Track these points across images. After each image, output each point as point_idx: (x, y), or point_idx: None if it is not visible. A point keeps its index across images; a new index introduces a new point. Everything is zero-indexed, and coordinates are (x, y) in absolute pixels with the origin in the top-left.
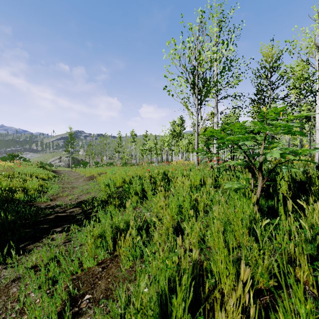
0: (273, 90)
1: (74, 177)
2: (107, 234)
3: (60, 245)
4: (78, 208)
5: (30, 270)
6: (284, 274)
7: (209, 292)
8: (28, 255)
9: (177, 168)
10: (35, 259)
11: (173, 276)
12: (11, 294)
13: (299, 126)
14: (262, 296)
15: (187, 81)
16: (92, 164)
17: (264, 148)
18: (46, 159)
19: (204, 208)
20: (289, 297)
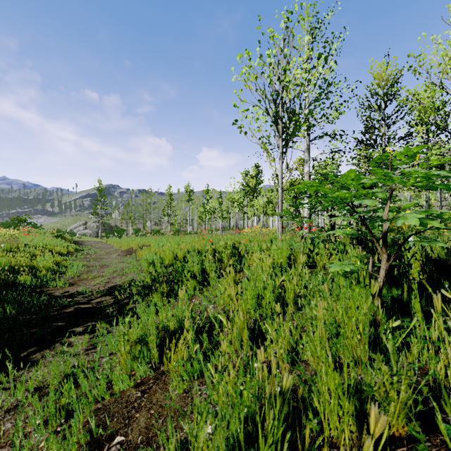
0: (389, 127)
1: (105, 250)
2: (150, 339)
3: (80, 354)
4: (108, 297)
5: (33, 394)
6: (429, 411)
7: (310, 441)
8: (32, 369)
9: (252, 239)
10: (42, 377)
11: (252, 412)
12: (3, 433)
13: (445, 177)
14: (395, 448)
15: (266, 113)
16: (131, 232)
17: None
18: (66, 225)
19: (294, 298)
20: (441, 450)
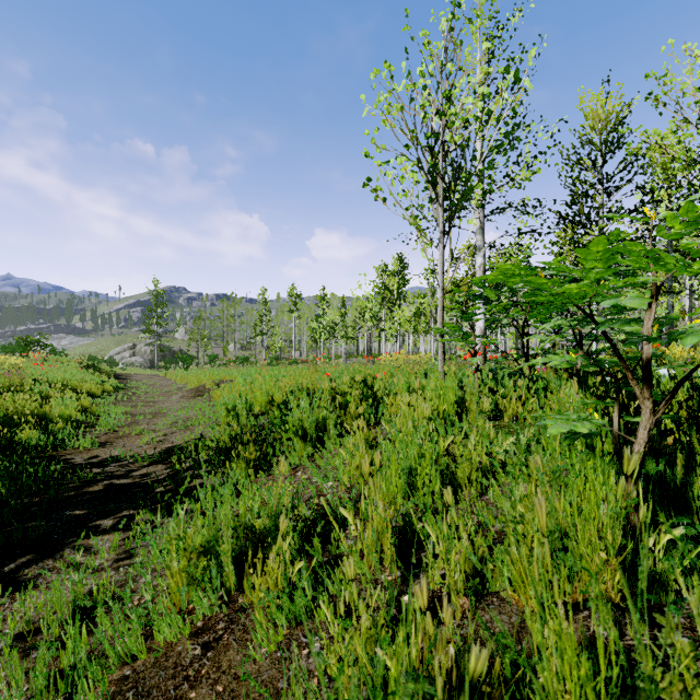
0: (610, 194)
1: (162, 389)
2: (220, 547)
3: (104, 569)
4: (161, 466)
5: (14, 646)
6: None
7: None
8: (19, 597)
9: (395, 371)
10: (35, 611)
11: None
12: None
13: None
14: None
15: (418, 166)
16: (205, 360)
17: (637, 322)
18: (103, 350)
19: (469, 474)
20: None
